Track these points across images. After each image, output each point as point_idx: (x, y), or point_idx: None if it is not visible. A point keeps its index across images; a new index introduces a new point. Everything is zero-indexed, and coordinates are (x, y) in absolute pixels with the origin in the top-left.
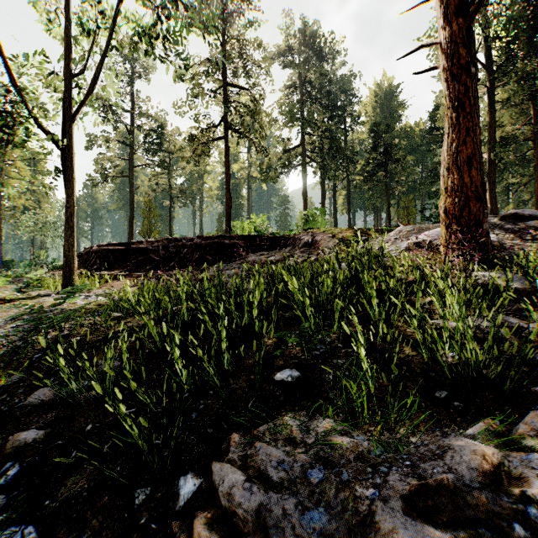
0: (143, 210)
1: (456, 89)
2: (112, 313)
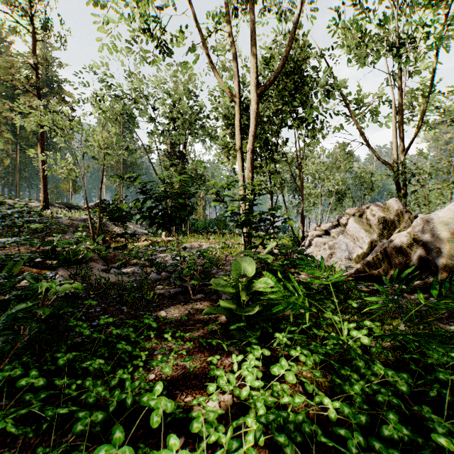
0: None
1: (45, 181)
2: None
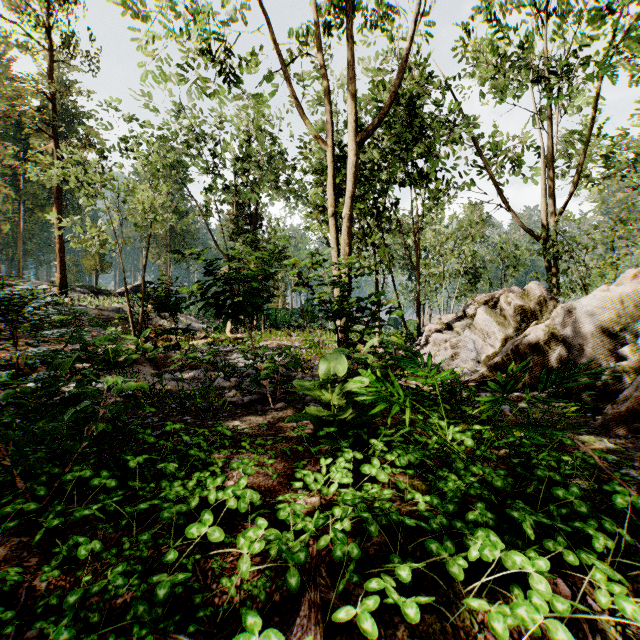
0: None
1: (62, 256)
2: None
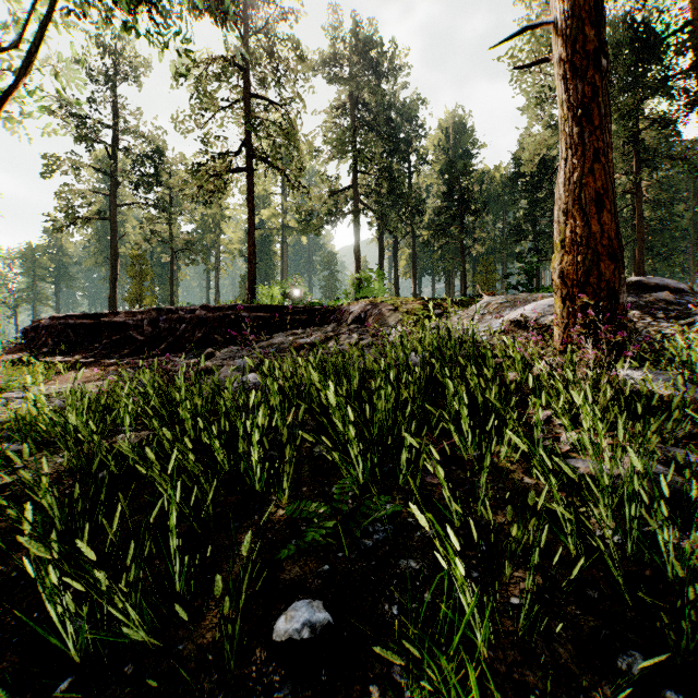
0: (130, 267)
1: (579, 91)
2: (5, 446)
